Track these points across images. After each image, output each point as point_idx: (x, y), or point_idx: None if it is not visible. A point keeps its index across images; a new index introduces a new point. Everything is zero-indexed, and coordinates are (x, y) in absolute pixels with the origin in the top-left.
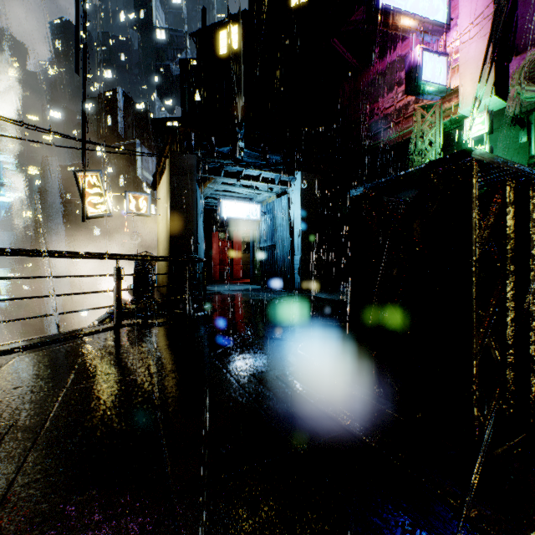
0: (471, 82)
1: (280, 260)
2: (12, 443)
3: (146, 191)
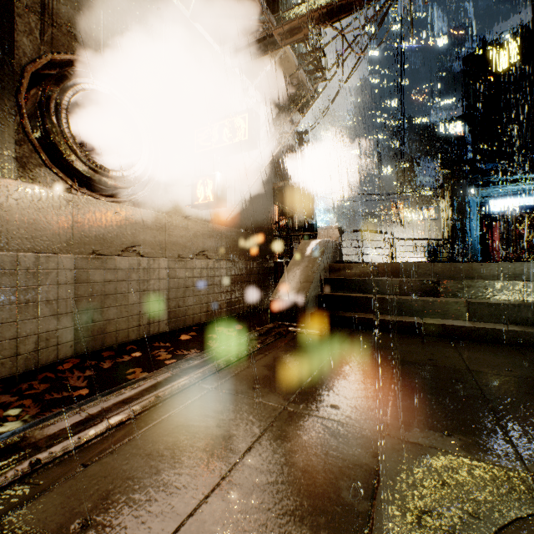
0: None
1: None
2: None
3: (428, 194)
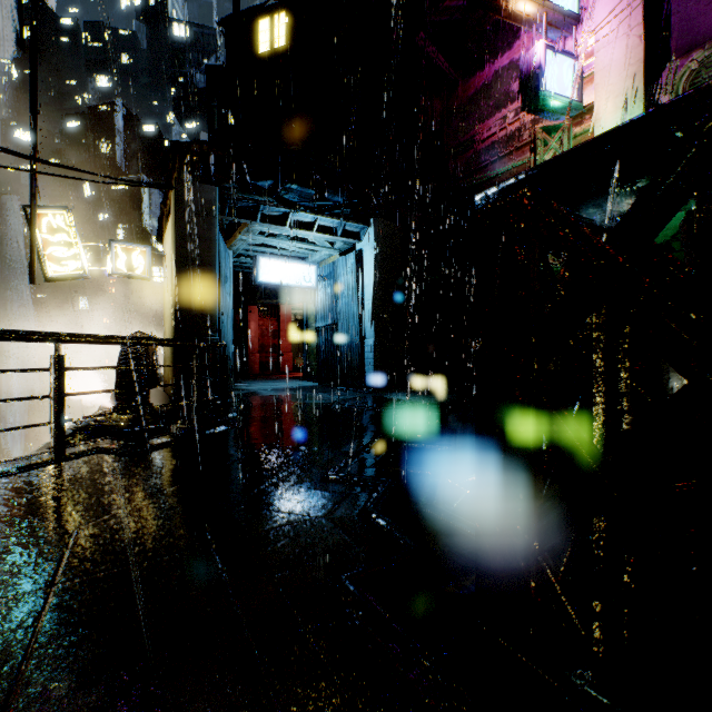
0: (611, 96)
1: (344, 345)
2: None
3: (157, 248)
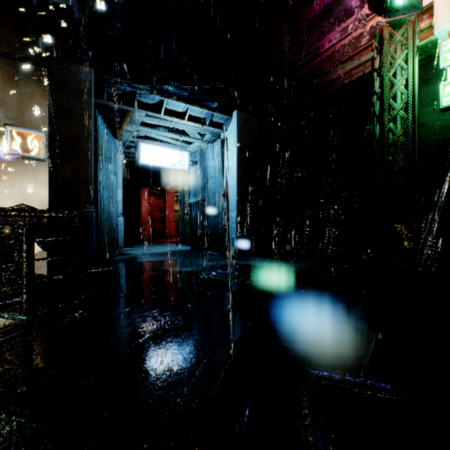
0: None
1: (212, 217)
2: None
3: None
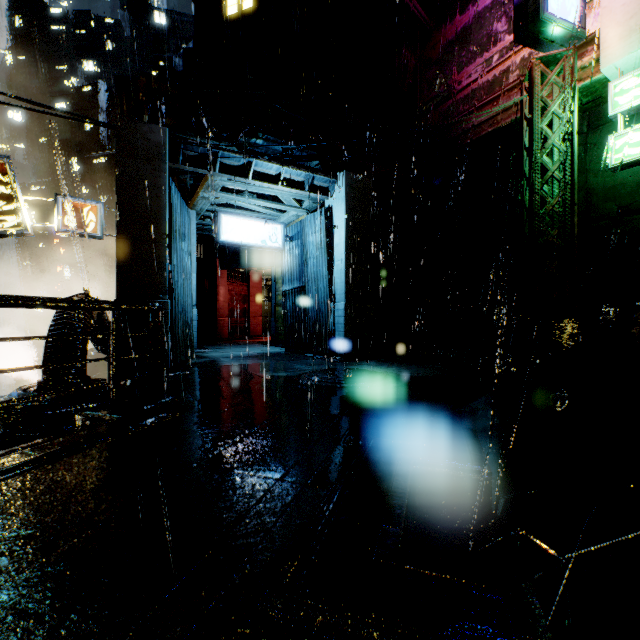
0: (623, 18)
1: (313, 309)
2: None
3: None
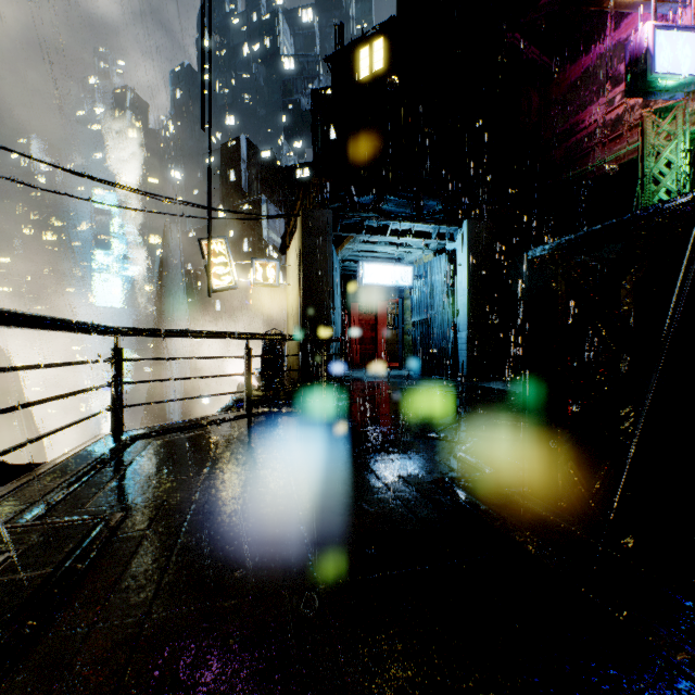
0: None
1: (438, 338)
2: (165, 520)
3: (273, 256)
